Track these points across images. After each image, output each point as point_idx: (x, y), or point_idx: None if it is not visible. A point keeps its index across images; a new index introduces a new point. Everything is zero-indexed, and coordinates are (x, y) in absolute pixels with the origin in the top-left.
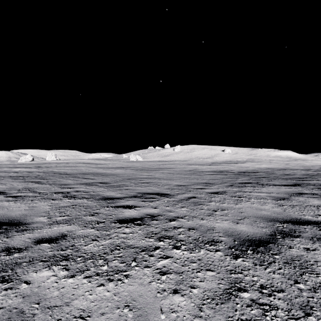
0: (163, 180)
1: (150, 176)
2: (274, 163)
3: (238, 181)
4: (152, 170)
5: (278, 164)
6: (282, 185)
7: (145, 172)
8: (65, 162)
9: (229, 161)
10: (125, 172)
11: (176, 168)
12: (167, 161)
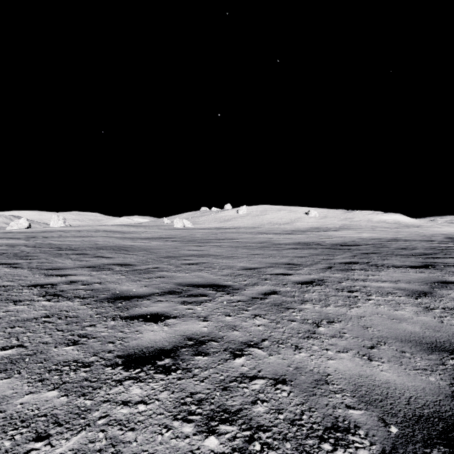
0: (221, 259)
1: (202, 252)
2: (379, 231)
3: (338, 260)
4: (205, 242)
5: (384, 233)
6: (406, 266)
7: (195, 245)
8: (76, 230)
9: (316, 228)
10: (164, 246)
11: (241, 238)
12: (227, 228)
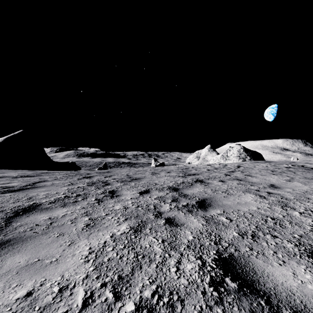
0: None
1: None
2: None
3: None
4: None
5: None
6: None
7: None
8: None
9: None
10: None
11: None
12: None
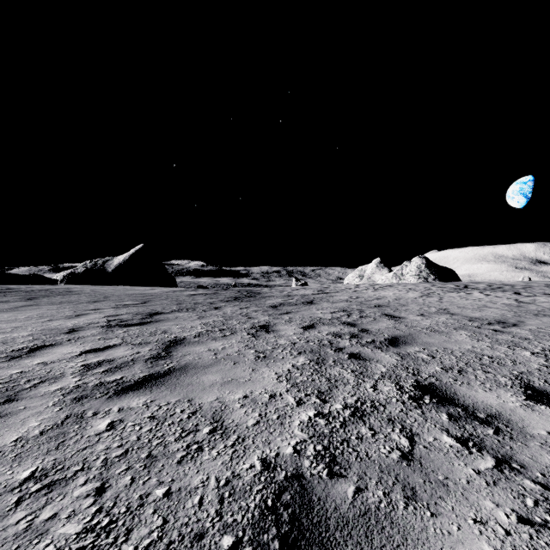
0: None
1: None
2: None
3: None
4: None
5: None
6: None
7: None
8: None
9: None
10: None
11: None
12: None
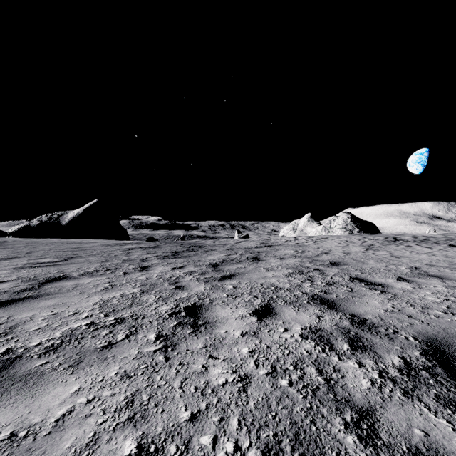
0: None
1: None
2: None
3: None
4: None
5: None
6: None
7: None
8: None
9: None
10: None
11: None
12: None
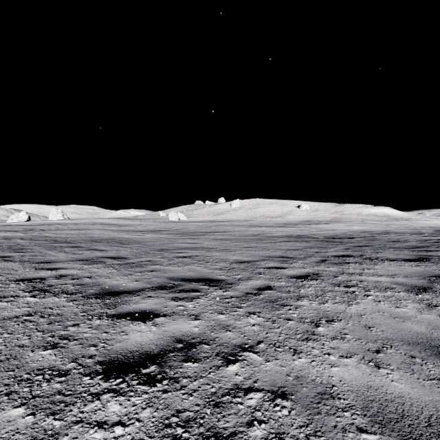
0: (214, 251)
1: (195, 245)
2: (369, 224)
3: (331, 253)
4: (199, 235)
5: (374, 226)
6: (401, 260)
7: (189, 237)
8: (74, 223)
9: (308, 221)
10: (158, 238)
11: (235, 231)
12: (221, 221)
